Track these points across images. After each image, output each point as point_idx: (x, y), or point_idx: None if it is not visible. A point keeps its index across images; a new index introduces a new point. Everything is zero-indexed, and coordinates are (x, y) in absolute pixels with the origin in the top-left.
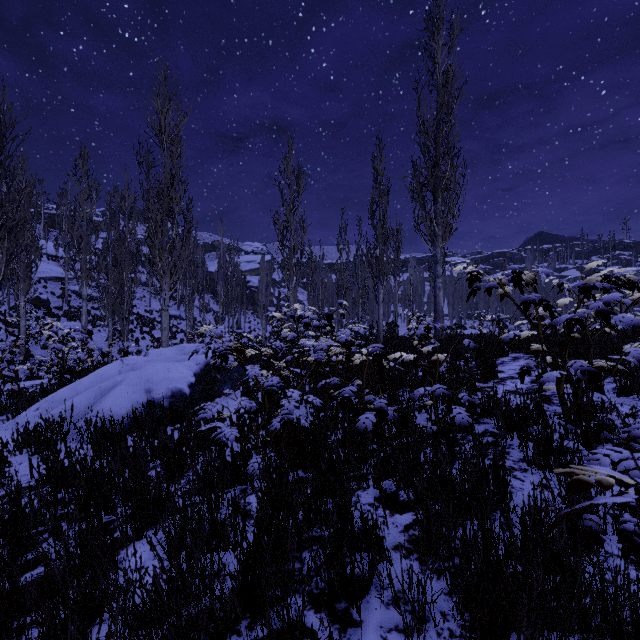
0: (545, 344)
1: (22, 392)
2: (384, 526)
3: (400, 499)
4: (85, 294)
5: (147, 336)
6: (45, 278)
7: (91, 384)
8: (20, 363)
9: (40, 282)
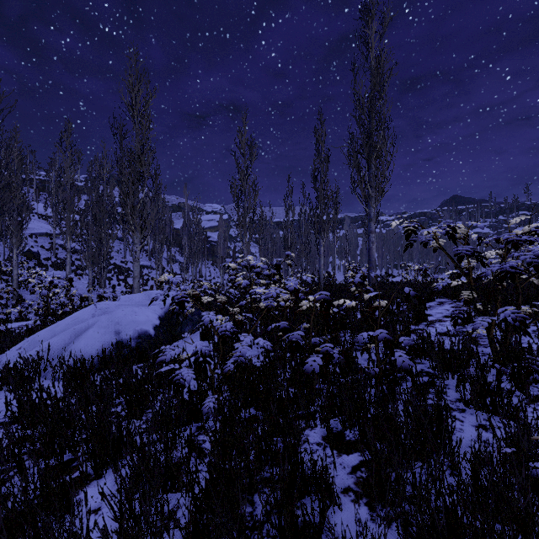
0: (476, 291)
1: (7, 333)
2: (332, 467)
3: (346, 439)
4: (69, 247)
5: (122, 283)
6: (36, 234)
7: (67, 326)
8: (12, 306)
9: (32, 237)
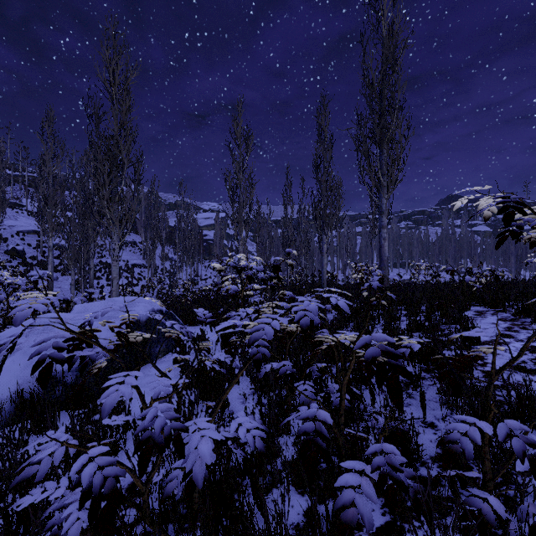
0: None
1: None
2: None
3: None
4: (51, 245)
5: None
6: (23, 231)
7: None
8: None
9: (18, 235)
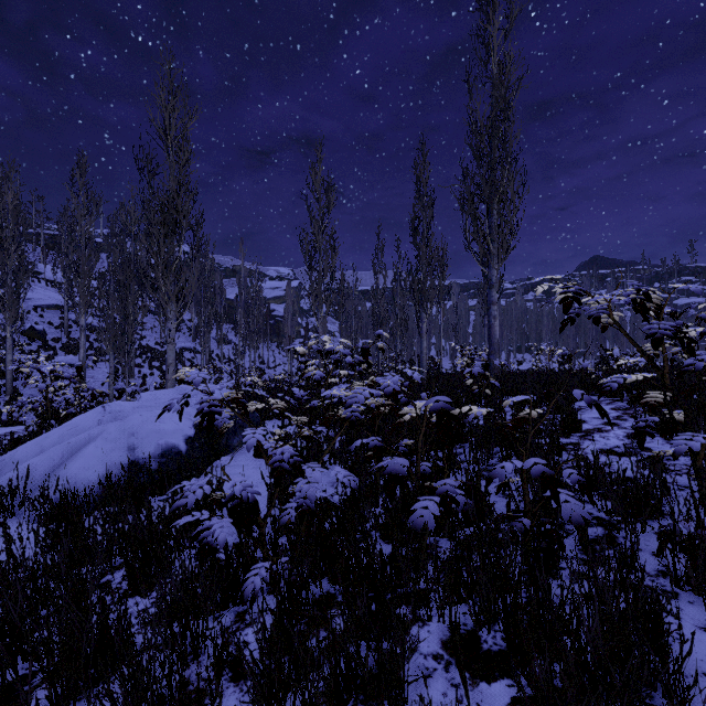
0: (673, 393)
1: None
2: None
3: (483, 647)
4: (83, 324)
5: (157, 372)
6: (42, 306)
7: (61, 438)
8: (5, 404)
9: (36, 311)
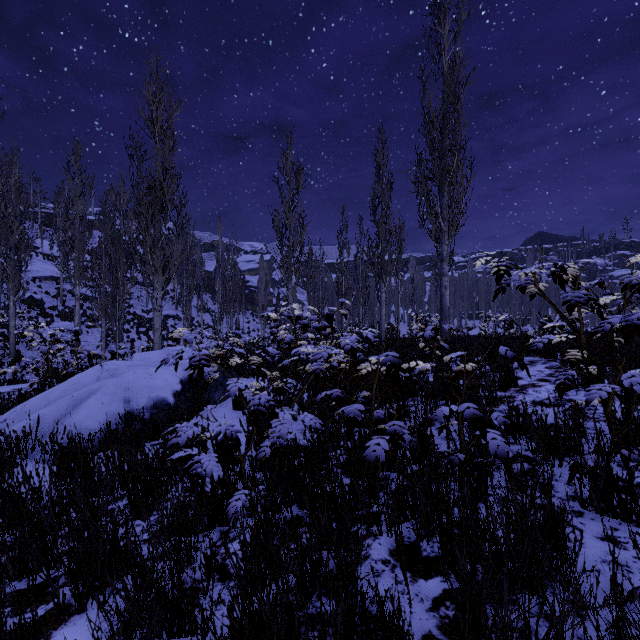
0: (588, 351)
1: None
2: (405, 599)
3: (423, 554)
4: (78, 294)
5: (143, 337)
6: (40, 277)
7: (65, 392)
8: (9, 365)
9: (35, 281)
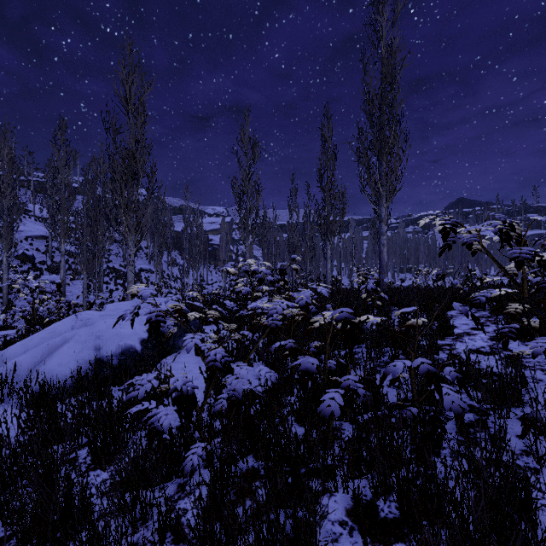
0: (531, 305)
1: None
2: None
3: (380, 515)
4: (63, 250)
5: (120, 287)
6: (32, 236)
7: (42, 340)
8: (2, 313)
9: (27, 240)
